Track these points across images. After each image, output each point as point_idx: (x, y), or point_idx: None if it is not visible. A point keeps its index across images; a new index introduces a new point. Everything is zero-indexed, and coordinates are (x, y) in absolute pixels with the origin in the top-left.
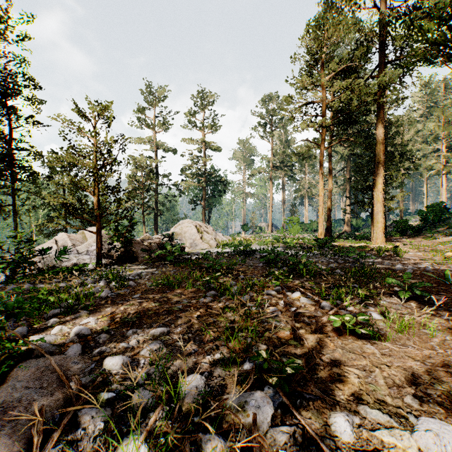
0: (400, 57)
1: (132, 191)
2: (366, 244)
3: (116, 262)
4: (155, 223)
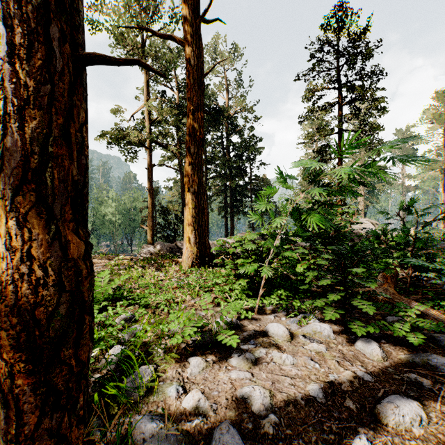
0: None
1: None
2: None
3: None
4: None
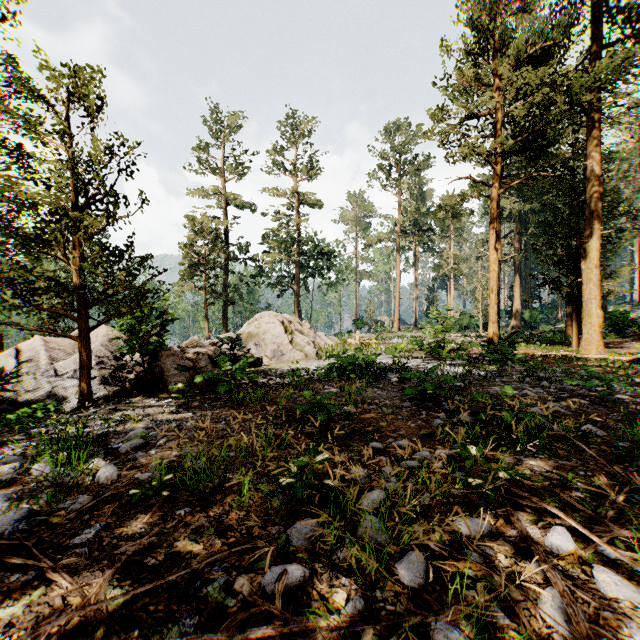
0: (634, 30)
1: (188, 267)
2: (570, 353)
3: (128, 391)
4: (224, 317)
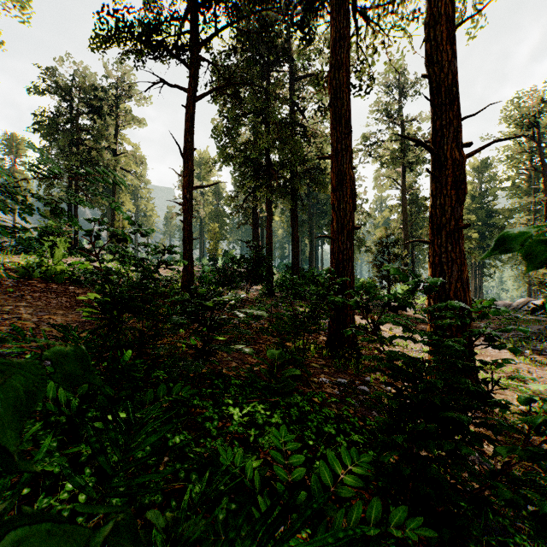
0: None
1: None
2: None
3: None
4: None
